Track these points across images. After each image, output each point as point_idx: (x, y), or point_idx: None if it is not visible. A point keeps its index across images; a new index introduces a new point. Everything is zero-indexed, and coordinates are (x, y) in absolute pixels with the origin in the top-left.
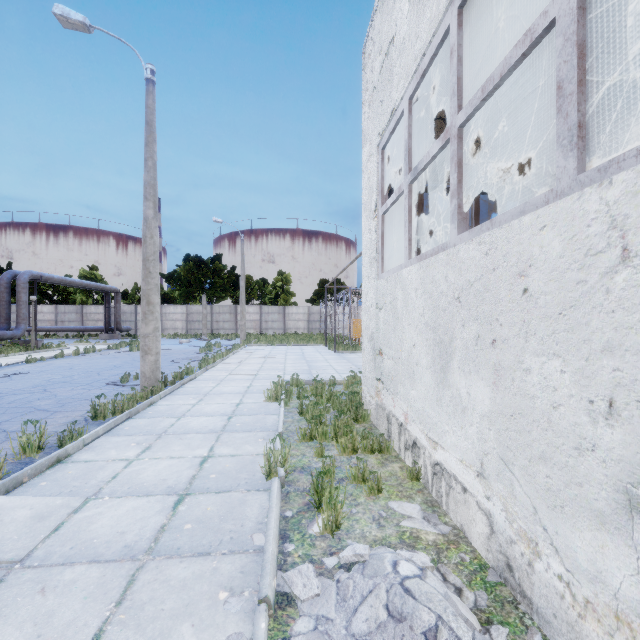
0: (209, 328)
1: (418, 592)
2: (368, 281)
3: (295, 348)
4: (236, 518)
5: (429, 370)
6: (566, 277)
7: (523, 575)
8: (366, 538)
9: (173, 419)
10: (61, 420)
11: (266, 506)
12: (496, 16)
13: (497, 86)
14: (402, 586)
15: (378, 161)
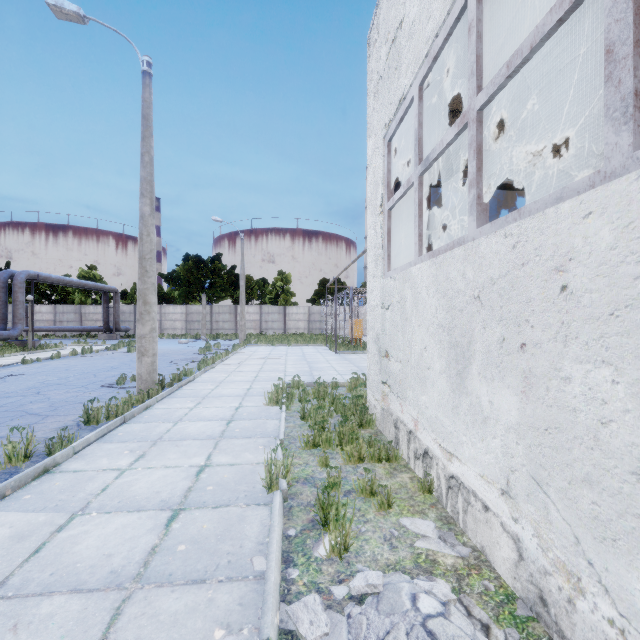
0: (209, 328)
1: (444, 636)
2: (373, 280)
3: (295, 348)
4: (234, 538)
5: (443, 375)
6: (620, 271)
7: (561, 612)
8: (378, 562)
9: (169, 424)
10: (52, 425)
11: (267, 523)
12: (509, 0)
13: (526, 60)
14: (425, 628)
15: (384, 154)
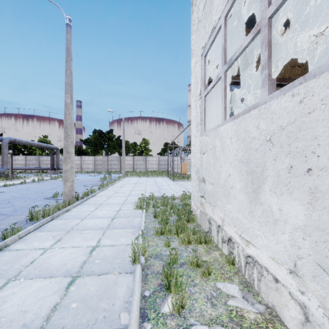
0: (106, 168)
1: None
2: (195, 138)
3: (151, 178)
4: (109, 297)
5: (242, 191)
6: None
7: None
8: (204, 317)
9: (78, 220)
10: (11, 221)
11: (131, 286)
12: None
13: None
14: None
15: (202, 64)
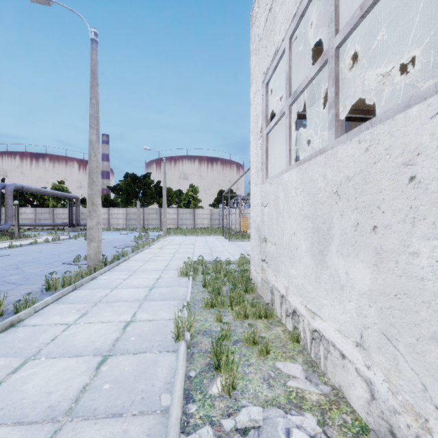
0: (142, 224)
1: None
2: (255, 186)
3: (201, 238)
4: (148, 378)
5: (308, 253)
6: None
7: None
8: (258, 398)
9: (108, 290)
10: (23, 291)
11: (174, 366)
12: None
13: (376, 0)
14: None
15: (263, 94)
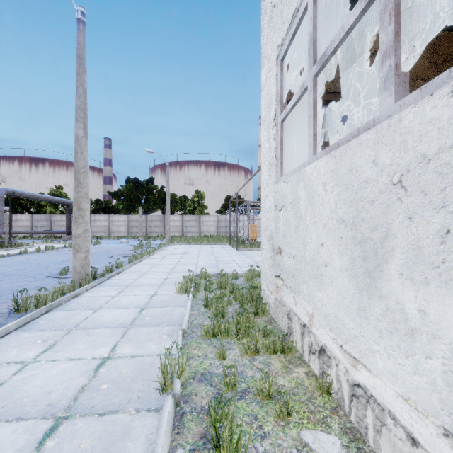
0: (144, 232)
1: None
2: (267, 186)
3: (207, 246)
4: None
5: (345, 273)
6: None
7: None
8: None
9: (89, 311)
10: None
11: (153, 440)
12: None
13: None
14: None
15: (277, 73)
